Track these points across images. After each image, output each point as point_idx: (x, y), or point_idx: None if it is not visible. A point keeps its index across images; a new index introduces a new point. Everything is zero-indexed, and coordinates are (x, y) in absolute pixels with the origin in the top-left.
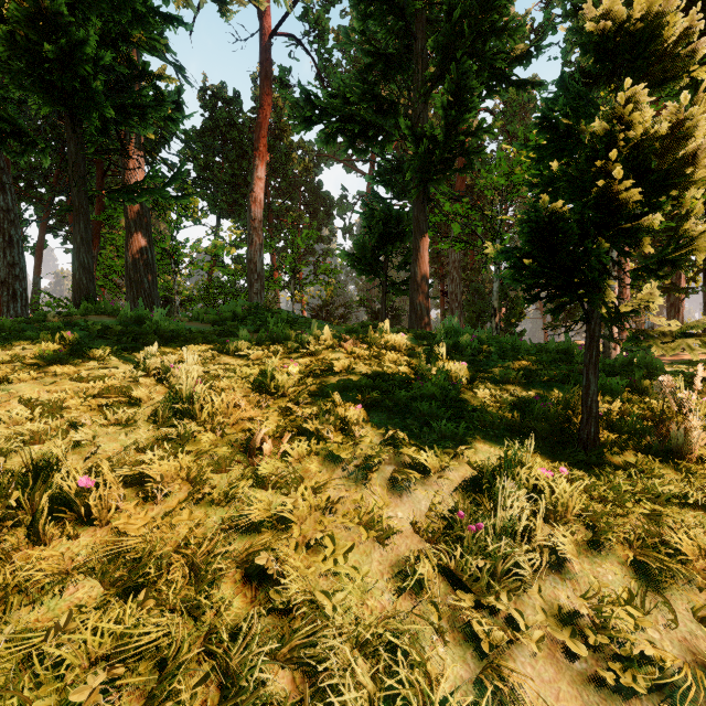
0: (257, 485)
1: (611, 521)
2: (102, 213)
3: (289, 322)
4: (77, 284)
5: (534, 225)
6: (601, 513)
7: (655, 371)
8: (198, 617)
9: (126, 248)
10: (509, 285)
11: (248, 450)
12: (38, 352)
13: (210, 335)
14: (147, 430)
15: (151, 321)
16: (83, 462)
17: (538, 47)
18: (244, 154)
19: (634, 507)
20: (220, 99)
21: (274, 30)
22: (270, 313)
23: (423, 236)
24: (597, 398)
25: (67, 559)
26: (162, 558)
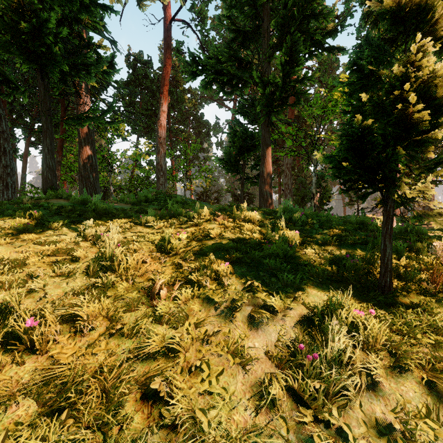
0: (155, 321)
1: (409, 350)
2: (64, 133)
3: (182, 203)
4: (45, 178)
5: (350, 138)
6: (401, 343)
7: (423, 236)
8: (106, 432)
9: (79, 156)
10: (322, 178)
11: (150, 295)
12: (12, 225)
13: (130, 212)
14: (82, 280)
15: (91, 203)
16: (35, 304)
17: (342, 26)
18: (154, 96)
19: (423, 338)
20: (139, 62)
21: (172, 17)
22: (170, 197)
23: (267, 147)
24: (391, 258)
25: (14, 382)
26: (83, 381)
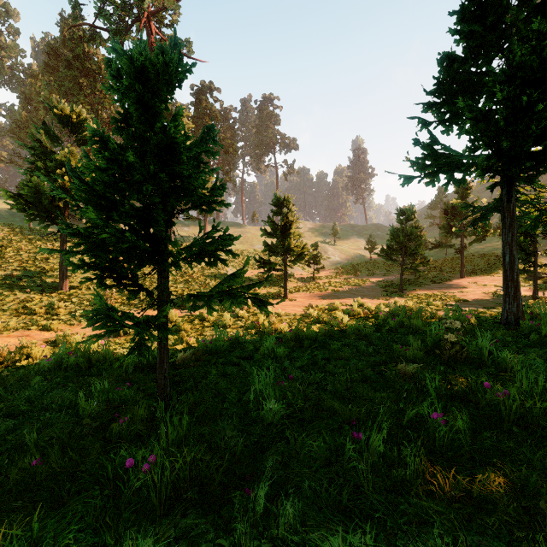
0: None
1: None
2: None
3: None
4: None
5: None
6: None
7: None
8: None
9: None
10: None
11: None
12: None
13: None
14: None
15: None
16: None
17: None
18: None
19: None
20: None
21: None
22: None
23: None
24: None
25: None
26: None
